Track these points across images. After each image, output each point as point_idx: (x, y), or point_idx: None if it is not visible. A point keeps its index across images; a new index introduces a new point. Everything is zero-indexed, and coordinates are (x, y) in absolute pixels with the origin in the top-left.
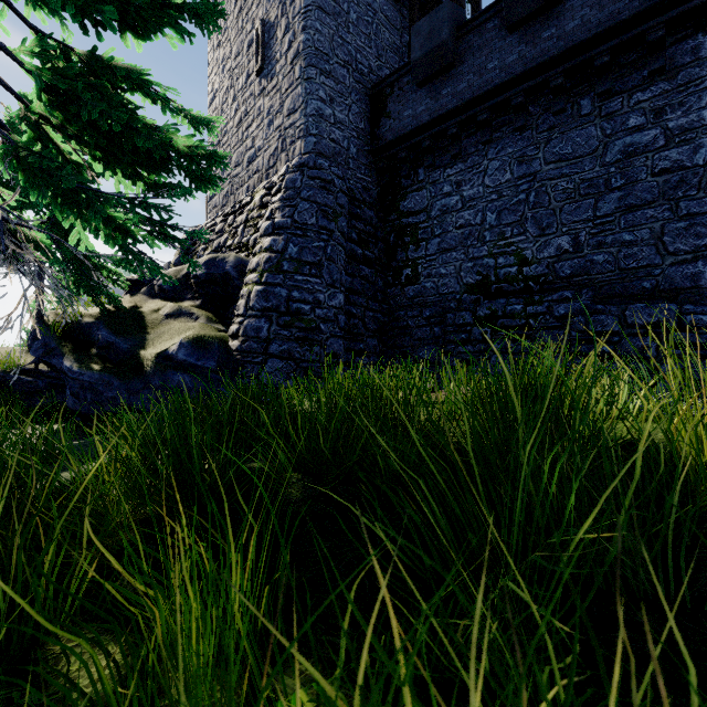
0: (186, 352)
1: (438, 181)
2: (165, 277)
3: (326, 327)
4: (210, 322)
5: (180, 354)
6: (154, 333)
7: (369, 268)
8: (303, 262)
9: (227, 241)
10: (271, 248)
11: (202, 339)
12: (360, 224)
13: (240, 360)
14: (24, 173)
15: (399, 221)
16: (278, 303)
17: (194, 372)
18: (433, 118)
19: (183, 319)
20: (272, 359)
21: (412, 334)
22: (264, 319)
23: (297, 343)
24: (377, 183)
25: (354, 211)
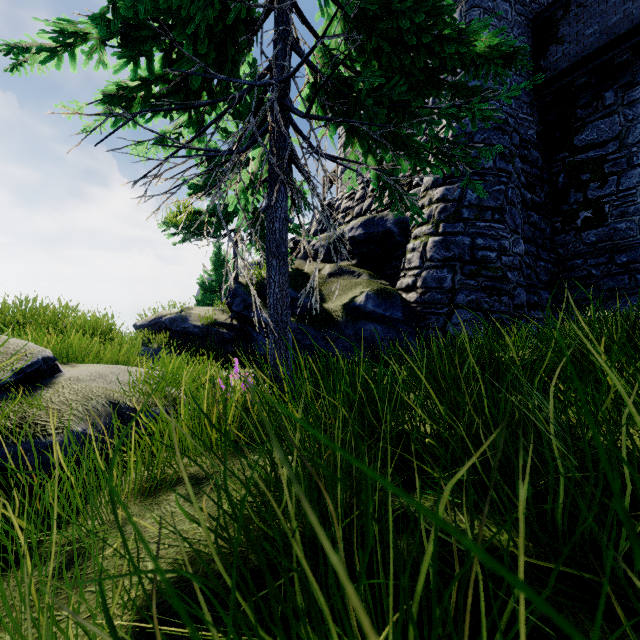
0: (373, 304)
1: (638, 100)
2: (318, 243)
3: (512, 276)
4: (372, 278)
5: (368, 305)
6: (325, 289)
7: (536, 215)
8: (483, 208)
9: (371, 205)
10: (444, 197)
11: (385, 291)
12: (527, 167)
13: (421, 312)
14: (324, 111)
15: (572, 158)
16: (461, 251)
17: (383, 323)
18: (638, 24)
19: (346, 277)
20: (459, 310)
21: (597, 284)
22: (446, 269)
23: (485, 292)
24: (538, 122)
25: (521, 153)
